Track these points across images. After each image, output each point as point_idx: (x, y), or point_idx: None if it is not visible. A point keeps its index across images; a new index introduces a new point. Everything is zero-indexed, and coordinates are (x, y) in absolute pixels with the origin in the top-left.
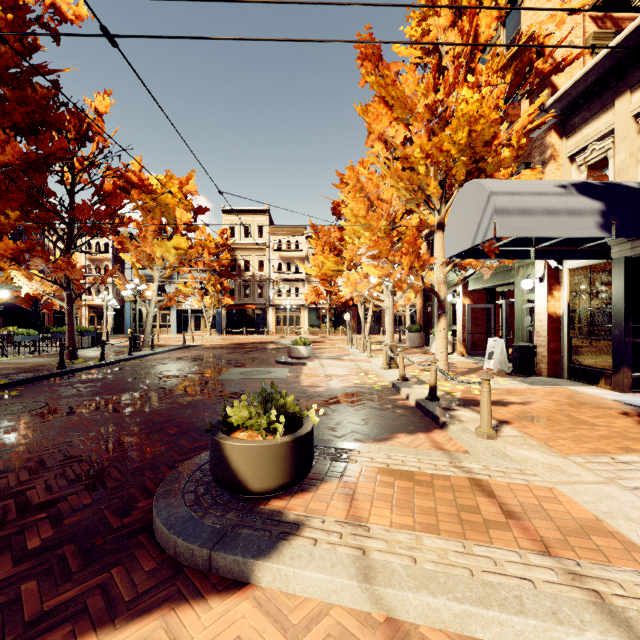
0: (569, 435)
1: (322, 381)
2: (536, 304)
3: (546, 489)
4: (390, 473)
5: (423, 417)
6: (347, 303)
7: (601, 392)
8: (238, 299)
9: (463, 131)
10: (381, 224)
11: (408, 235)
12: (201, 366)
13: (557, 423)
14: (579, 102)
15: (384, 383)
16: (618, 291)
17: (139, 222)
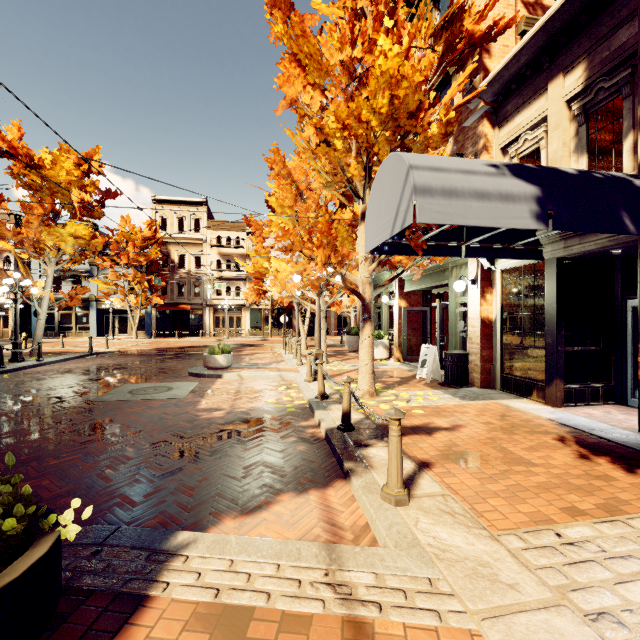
0: (502, 485)
1: (228, 401)
2: (469, 308)
3: (467, 634)
4: (213, 616)
5: (328, 457)
6: (290, 304)
7: (534, 407)
8: (171, 298)
9: (383, 96)
10: (309, 216)
11: (320, 222)
12: (87, 382)
13: (488, 462)
14: (511, 87)
15: (302, 401)
16: (551, 295)
17: (26, 204)
